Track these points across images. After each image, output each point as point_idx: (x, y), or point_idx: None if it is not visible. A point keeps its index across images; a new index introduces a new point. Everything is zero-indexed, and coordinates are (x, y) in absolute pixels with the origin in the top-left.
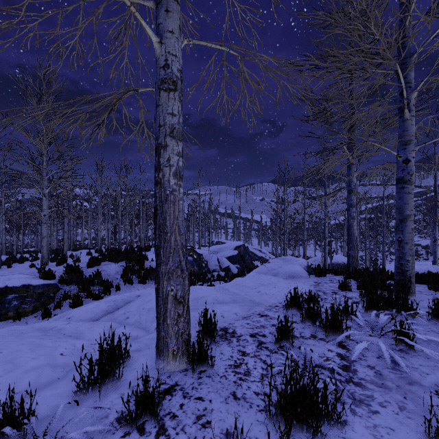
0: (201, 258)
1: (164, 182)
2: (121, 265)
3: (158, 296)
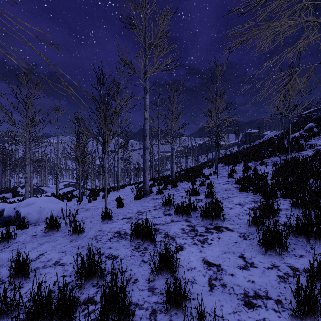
0: (43, 190)
1: (31, 181)
2: (10, 194)
3: (30, 192)
